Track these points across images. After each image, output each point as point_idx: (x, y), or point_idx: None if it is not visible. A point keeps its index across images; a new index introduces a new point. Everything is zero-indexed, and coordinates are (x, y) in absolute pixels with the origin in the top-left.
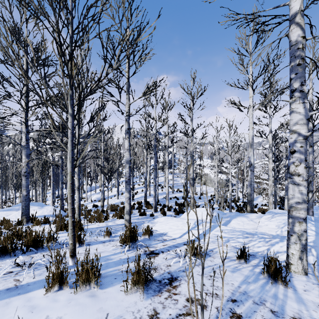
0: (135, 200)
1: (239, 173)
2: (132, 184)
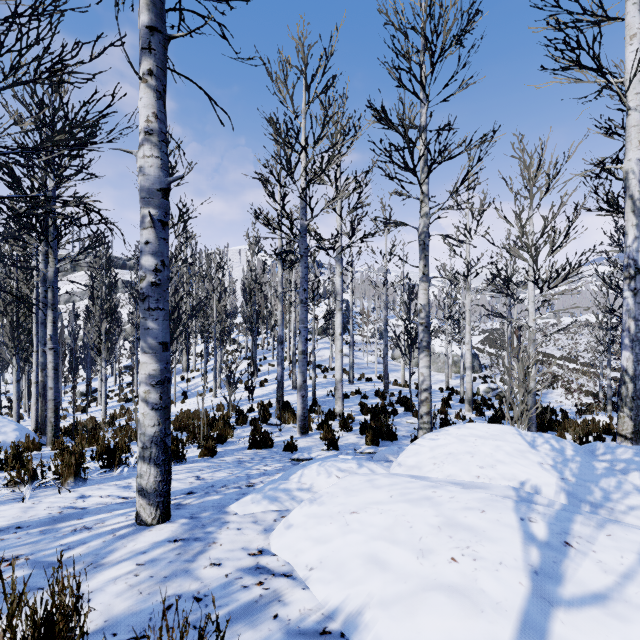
0: (257, 399)
1: (489, 343)
2: (255, 362)
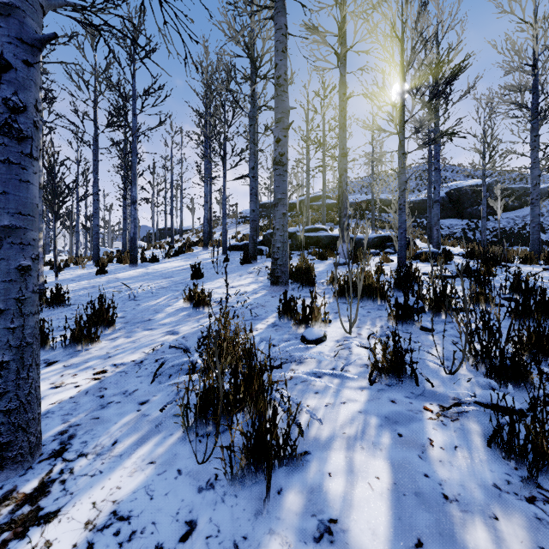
0: None
1: None
2: None
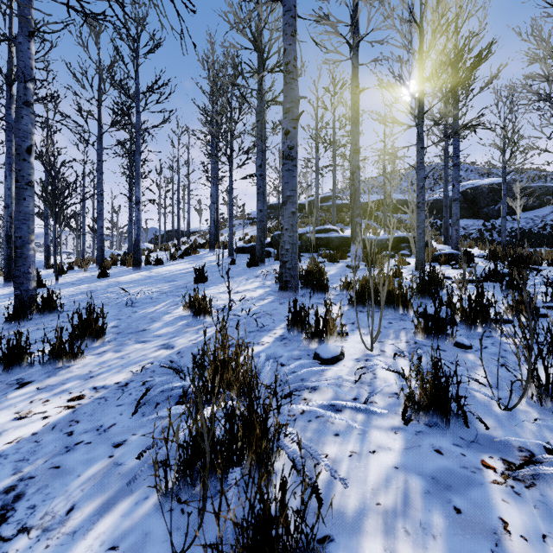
0: None
1: None
2: None
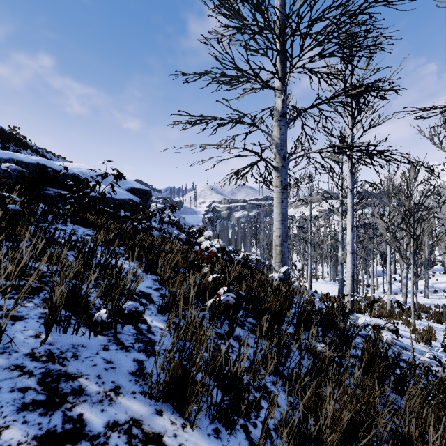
0: None
1: None
2: None
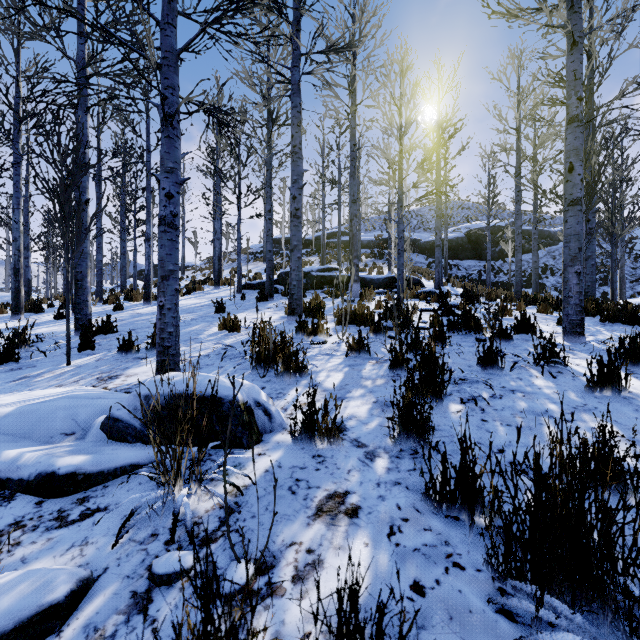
0: None
1: None
2: None
